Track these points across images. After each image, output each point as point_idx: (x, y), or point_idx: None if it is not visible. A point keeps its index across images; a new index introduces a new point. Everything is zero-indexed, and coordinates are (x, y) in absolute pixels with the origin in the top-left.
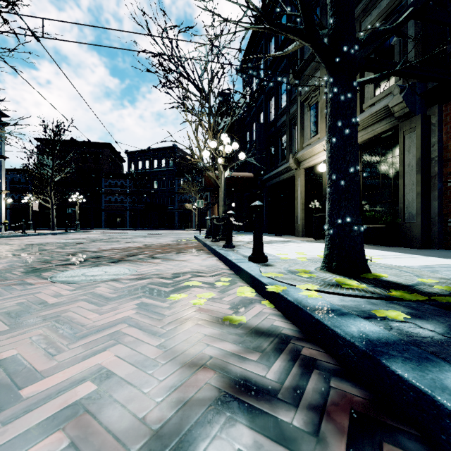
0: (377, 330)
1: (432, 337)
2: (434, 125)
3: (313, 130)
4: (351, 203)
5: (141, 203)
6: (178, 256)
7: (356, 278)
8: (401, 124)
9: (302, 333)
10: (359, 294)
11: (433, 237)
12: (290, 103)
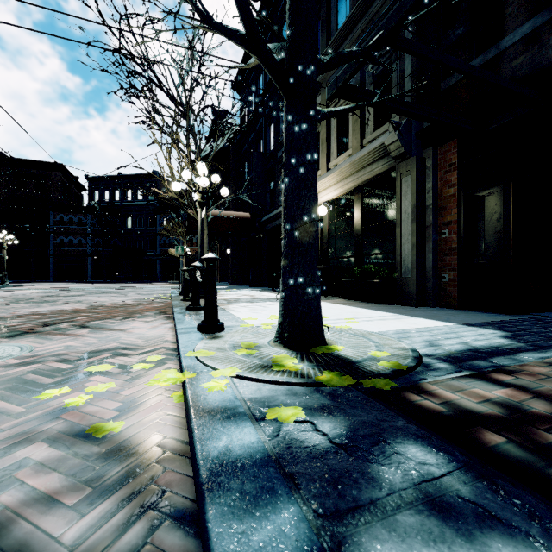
0: (252, 441)
1: (314, 447)
2: (429, 169)
3: None
4: (306, 259)
5: (109, 246)
6: (122, 323)
7: (305, 354)
8: (398, 165)
9: (187, 444)
10: (284, 380)
11: (428, 293)
12: None
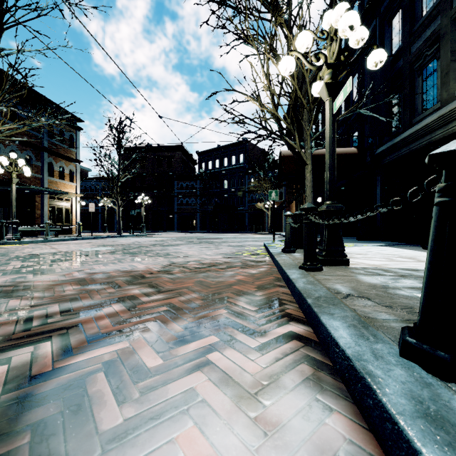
0: None
1: None
2: None
3: None
4: None
5: (211, 204)
6: (156, 388)
7: None
8: None
9: None
10: None
11: None
12: None
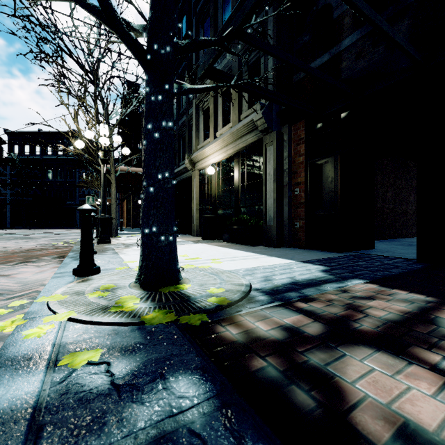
0: (27, 392)
1: (91, 390)
2: (286, 142)
3: (206, 134)
4: (160, 211)
5: (29, 196)
6: (11, 268)
7: (154, 293)
8: (264, 137)
9: None
10: (113, 321)
11: (285, 237)
12: (189, 104)
